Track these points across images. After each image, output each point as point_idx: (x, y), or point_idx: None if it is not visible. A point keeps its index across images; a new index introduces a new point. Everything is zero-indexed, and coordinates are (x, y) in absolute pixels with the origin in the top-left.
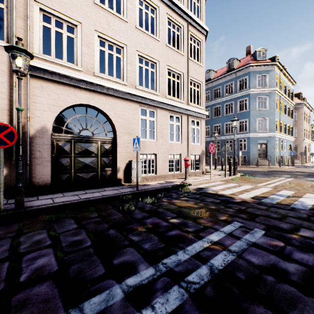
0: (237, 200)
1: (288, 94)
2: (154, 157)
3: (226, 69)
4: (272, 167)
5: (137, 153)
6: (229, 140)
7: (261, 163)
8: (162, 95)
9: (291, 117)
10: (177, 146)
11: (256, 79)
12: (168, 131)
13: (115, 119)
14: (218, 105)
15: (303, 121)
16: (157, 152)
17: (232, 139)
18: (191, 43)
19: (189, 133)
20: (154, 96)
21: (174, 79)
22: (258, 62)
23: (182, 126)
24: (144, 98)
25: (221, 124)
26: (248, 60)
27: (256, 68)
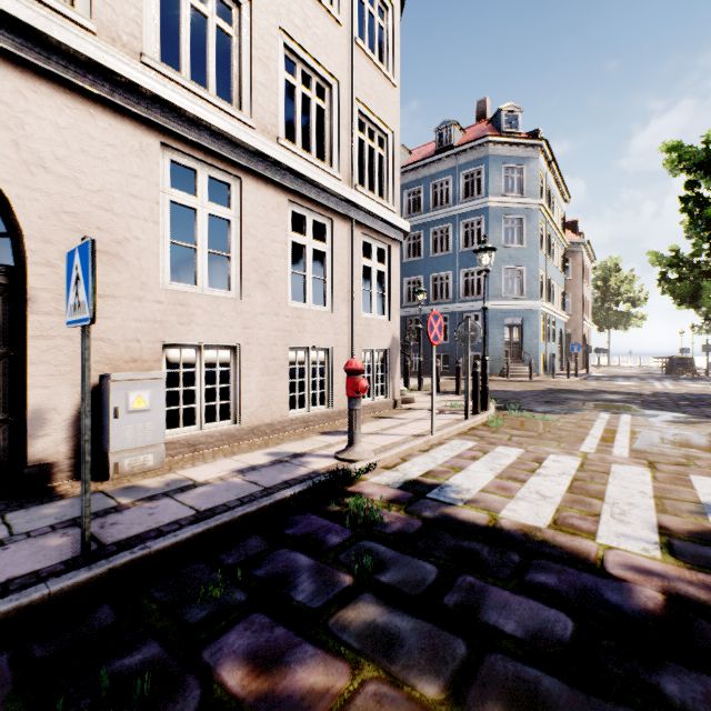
0: (642, 592)
1: (557, 221)
2: (233, 360)
3: (434, 148)
4: (538, 379)
5: (85, 337)
6: (443, 315)
7: (512, 370)
8: (262, 130)
9: (562, 271)
10: (320, 322)
11: (501, 174)
12: (287, 265)
13: (11, 174)
14: (417, 231)
15: (583, 282)
16: (244, 339)
17: (448, 314)
18: (362, 2)
19: (357, 282)
20: (230, 121)
21: (308, 91)
22: (507, 135)
23: (334, 255)
24: (186, 116)
25: (423, 277)
26: (483, 129)
27: (502, 150)
